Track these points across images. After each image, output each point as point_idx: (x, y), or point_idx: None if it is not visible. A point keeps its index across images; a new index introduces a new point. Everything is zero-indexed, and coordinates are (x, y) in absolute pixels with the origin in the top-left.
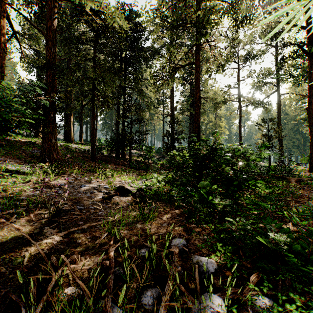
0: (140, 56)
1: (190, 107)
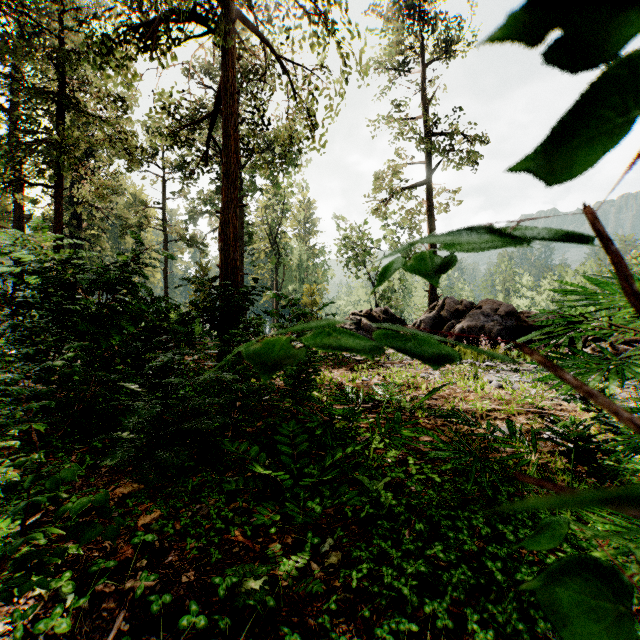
0: None
1: (69, 219)
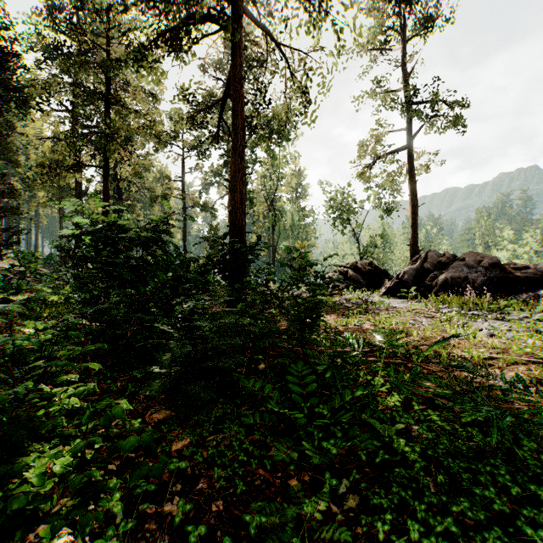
0: (11, 101)
1: (113, 192)
